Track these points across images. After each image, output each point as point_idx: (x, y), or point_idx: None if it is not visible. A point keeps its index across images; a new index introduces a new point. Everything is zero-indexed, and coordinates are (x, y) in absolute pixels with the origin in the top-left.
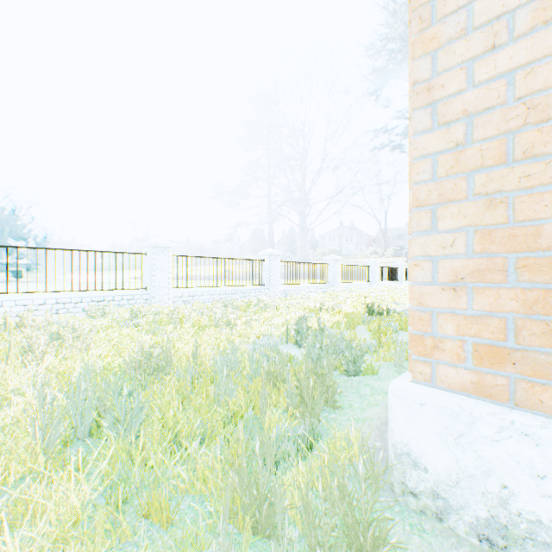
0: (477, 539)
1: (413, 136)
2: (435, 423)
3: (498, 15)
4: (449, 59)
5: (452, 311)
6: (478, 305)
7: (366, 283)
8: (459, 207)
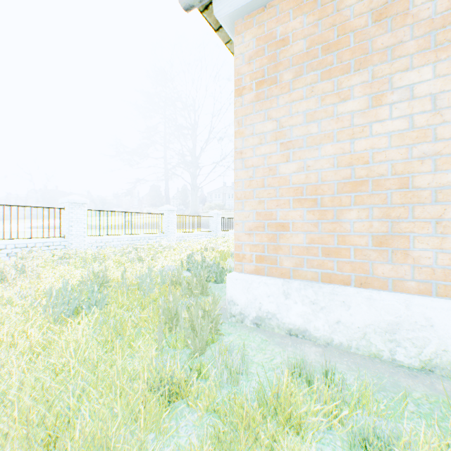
0: (253, 324)
1: (236, 170)
2: (241, 285)
3: (262, 132)
4: (248, 143)
5: (249, 243)
6: (256, 240)
7: None
8: (251, 202)
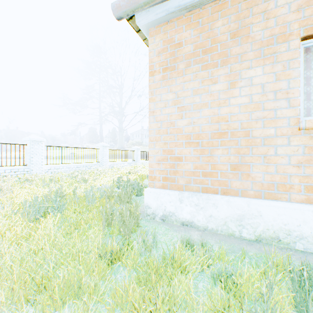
0: (161, 220)
1: (150, 123)
2: (153, 196)
3: (166, 100)
4: (157, 106)
5: (158, 169)
6: (163, 167)
7: None
8: (159, 143)
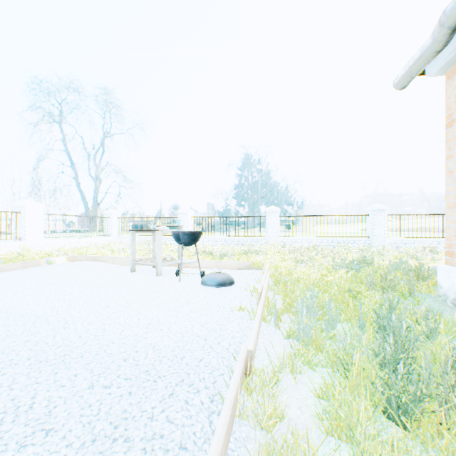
0: (451, 304)
1: (449, 185)
2: (443, 274)
3: None
4: (454, 164)
5: None
6: None
7: None
8: None
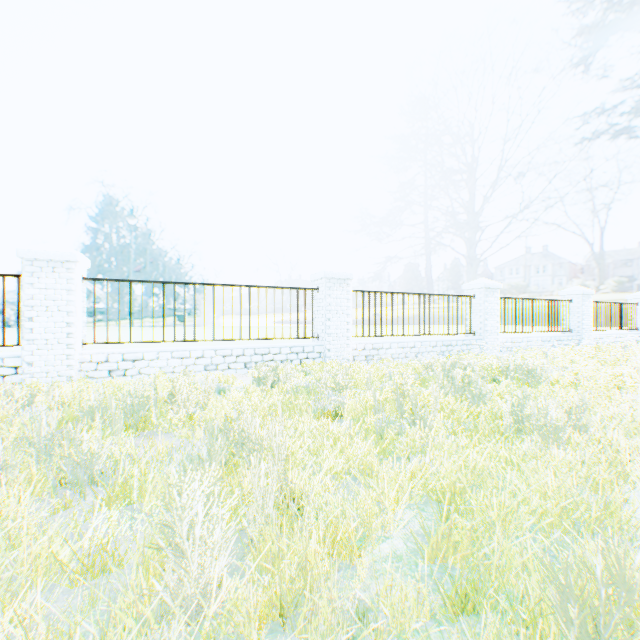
0: None
1: None
2: None
3: None
4: None
5: None
6: None
7: (628, 331)
8: None
